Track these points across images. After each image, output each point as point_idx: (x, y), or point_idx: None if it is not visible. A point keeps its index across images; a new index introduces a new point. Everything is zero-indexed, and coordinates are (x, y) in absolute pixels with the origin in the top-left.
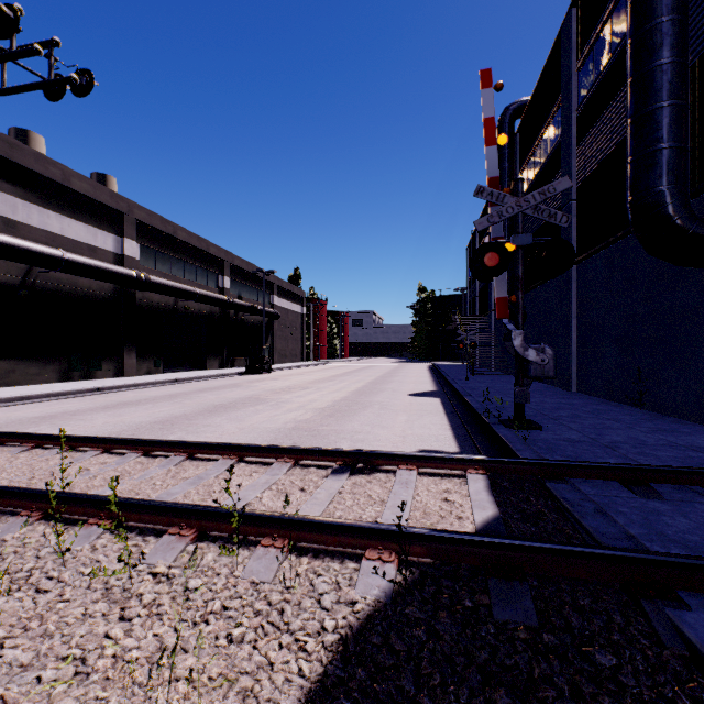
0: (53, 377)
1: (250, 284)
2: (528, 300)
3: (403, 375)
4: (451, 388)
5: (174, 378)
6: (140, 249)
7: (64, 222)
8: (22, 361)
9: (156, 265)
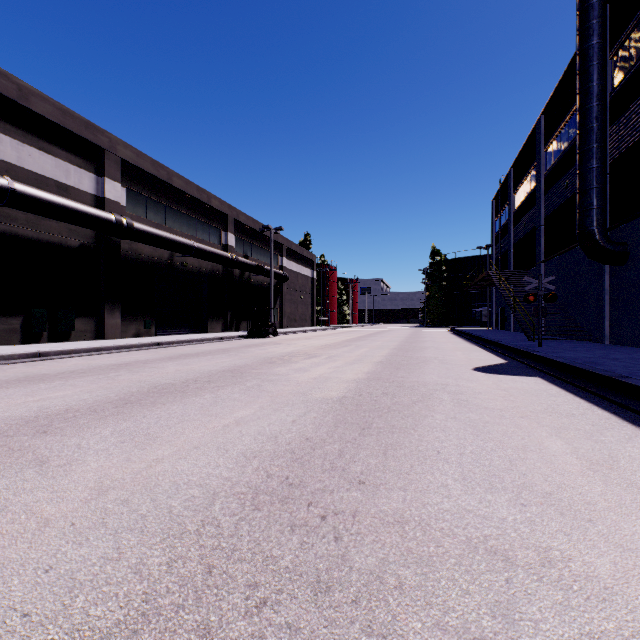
0: (6, 339)
1: (257, 243)
2: (634, 231)
3: (431, 340)
4: (532, 359)
5: (155, 341)
6: (127, 194)
7: (22, 151)
8: None
9: (147, 214)
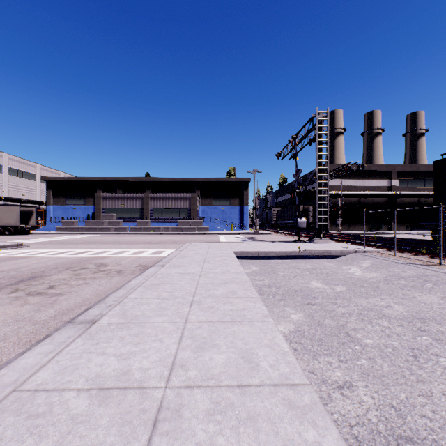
0: (366, 229)
1: None
2: None
3: None
4: None
5: (408, 232)
6: (398, 181)
7: (369, 181)
8: (357, 224)
9: (407, 185)
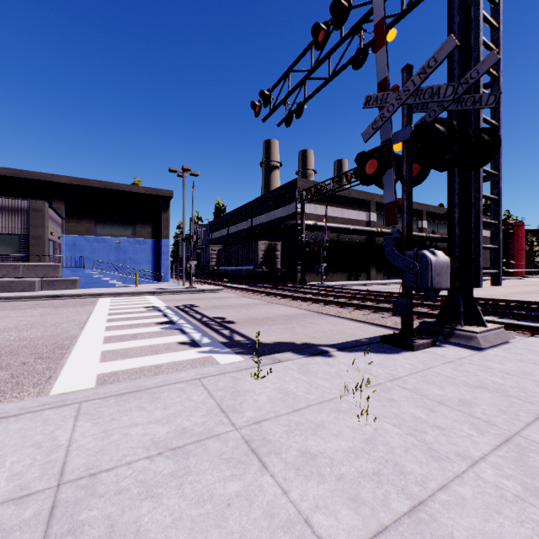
0: (345, 279)
1: (441, 222)
2: None
3: None
4: None
5: (395, 282)
6: (376, 216)
7: (348, 212)
8: (336, 272)
9: (383, 222)
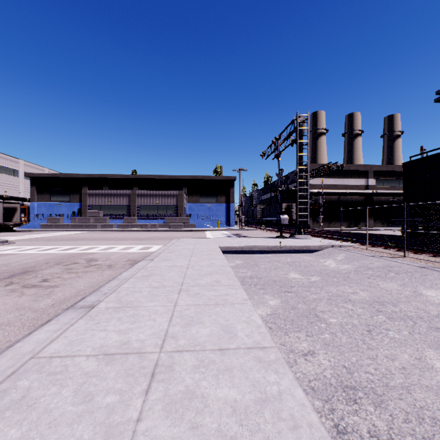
0: (345, 226)
1: None
2: None
3: None
4: None
5: (383, 228)
6: (375, 180)
7: (348, 181)
8: (337, 221)
9: (383, 185)
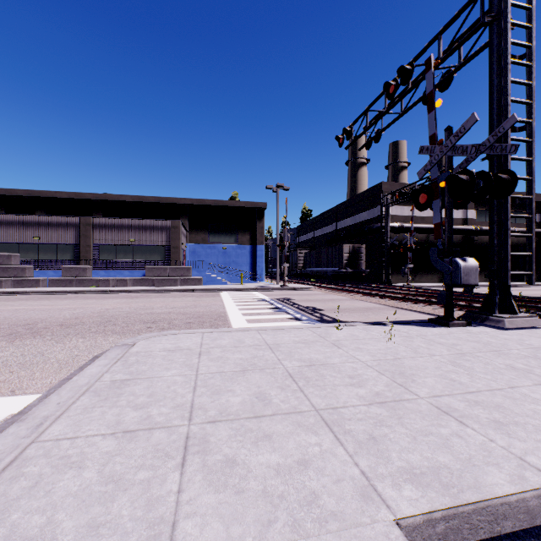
0: (436, 280)
1: None
2: None
3: None
4: None
5: None
6: (475, 212)
7: None
8: (425, 273)
9: (485, 219)
